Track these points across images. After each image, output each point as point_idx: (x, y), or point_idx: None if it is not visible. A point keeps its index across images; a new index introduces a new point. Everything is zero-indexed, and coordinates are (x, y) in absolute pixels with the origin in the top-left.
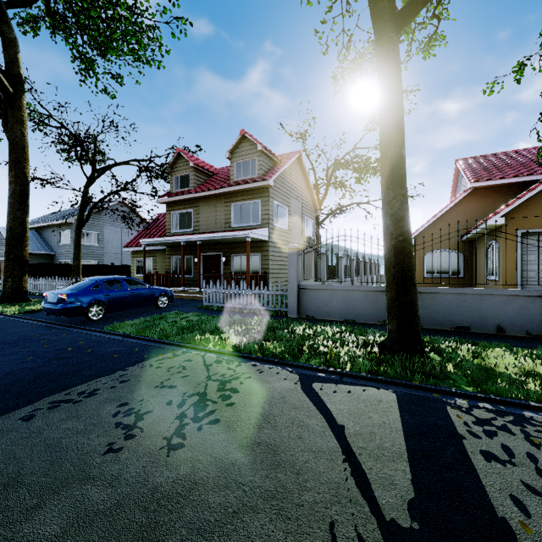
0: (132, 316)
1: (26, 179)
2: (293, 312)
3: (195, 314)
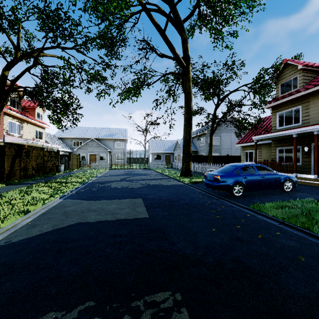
0: (265, 197)
1: (191, 110)
2: None
3: None
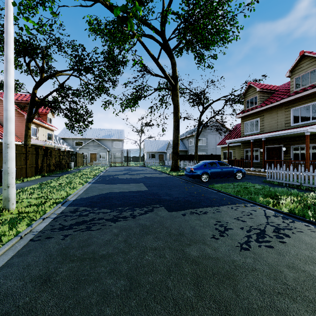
0: (221, 182)
1: (178, 119)
2: None
3: (259, 185)
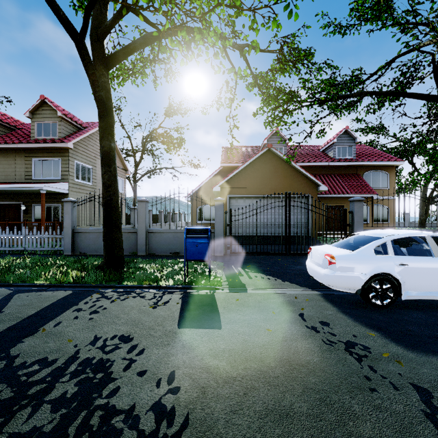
0: None
1: None
2: (68, 251)
3: None
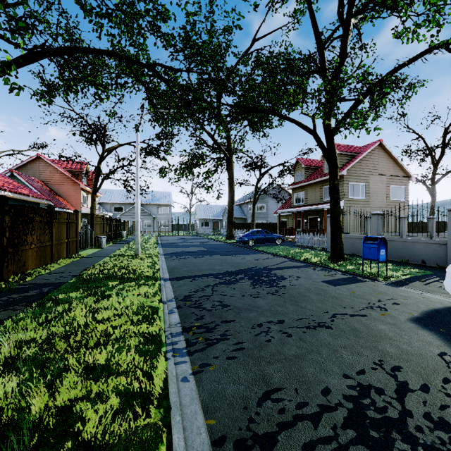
0: (263, 246)
1: (233, 189)
2: (329, 249)
3: (286, 246)
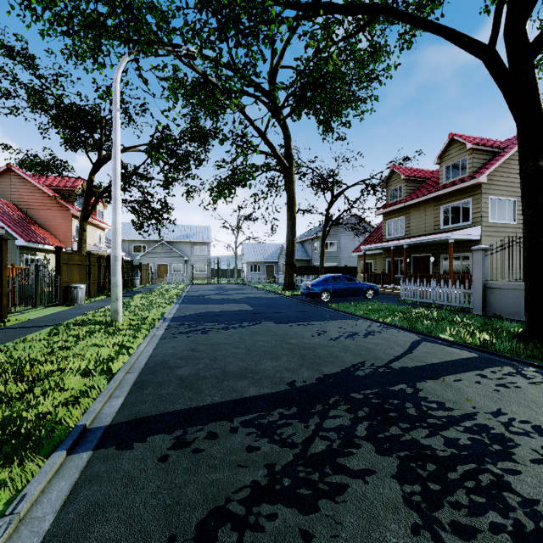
0: (346, 301)
1: (294, 215)
2: (477, 310)
3: (387, 303)
